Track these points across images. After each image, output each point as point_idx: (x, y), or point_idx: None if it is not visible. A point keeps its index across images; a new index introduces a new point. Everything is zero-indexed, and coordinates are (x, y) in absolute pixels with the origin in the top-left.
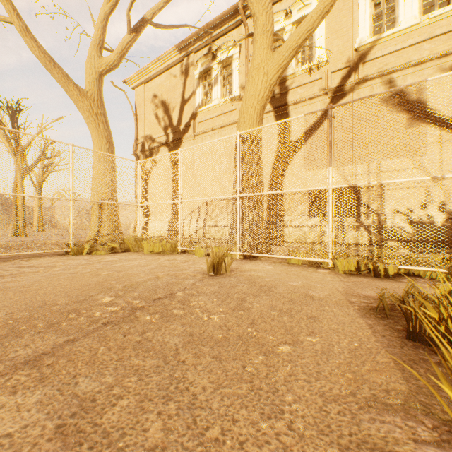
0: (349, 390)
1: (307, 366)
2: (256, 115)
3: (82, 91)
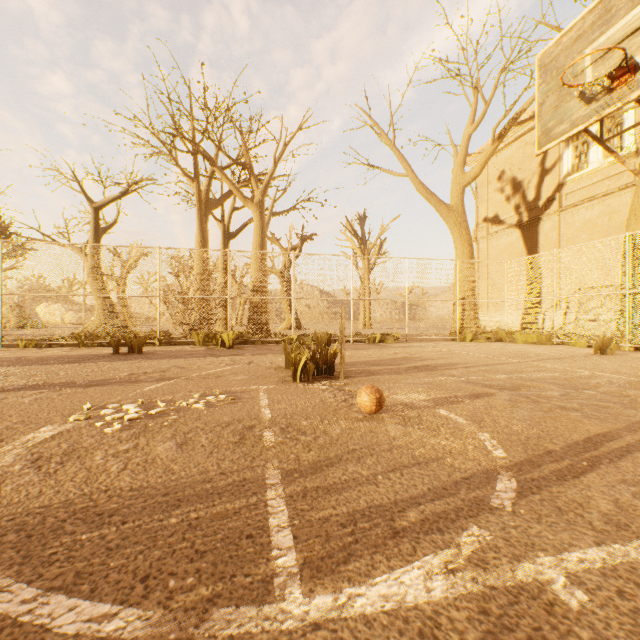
0: None
1: None
2: None
3: (449, 207)
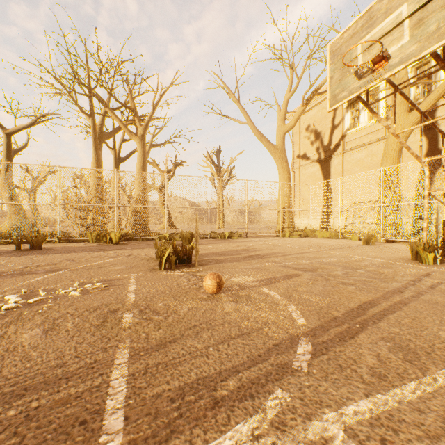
0: (402, 256)
1: (395, 255)
2: (395, 154)
3: (275, 147)
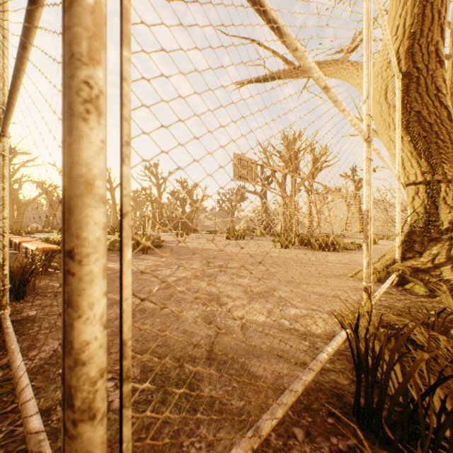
0: None
1: None
2: None
3: None
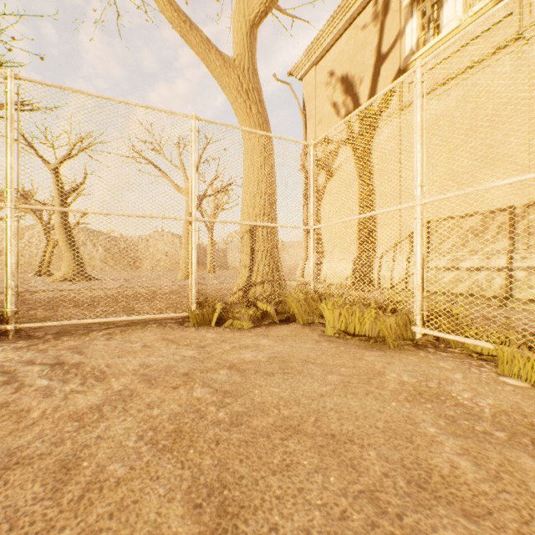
0: None
1: None
2: None
3: (227, 59)
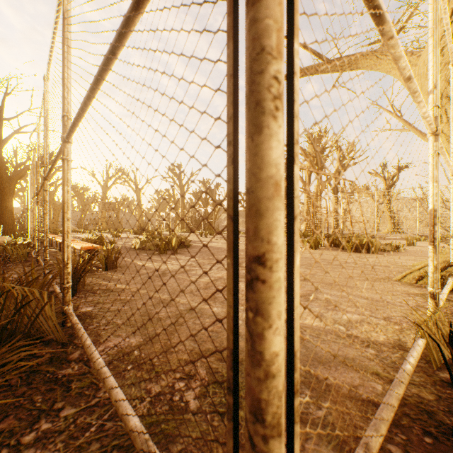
0: None
1: None
2: None
3: None
